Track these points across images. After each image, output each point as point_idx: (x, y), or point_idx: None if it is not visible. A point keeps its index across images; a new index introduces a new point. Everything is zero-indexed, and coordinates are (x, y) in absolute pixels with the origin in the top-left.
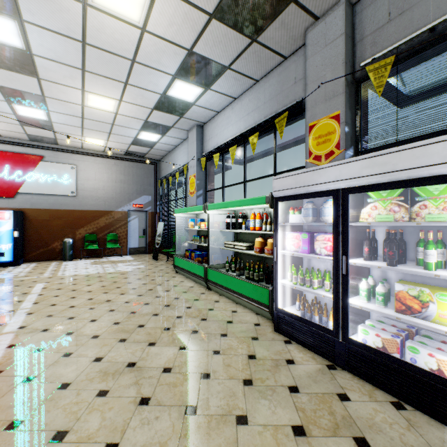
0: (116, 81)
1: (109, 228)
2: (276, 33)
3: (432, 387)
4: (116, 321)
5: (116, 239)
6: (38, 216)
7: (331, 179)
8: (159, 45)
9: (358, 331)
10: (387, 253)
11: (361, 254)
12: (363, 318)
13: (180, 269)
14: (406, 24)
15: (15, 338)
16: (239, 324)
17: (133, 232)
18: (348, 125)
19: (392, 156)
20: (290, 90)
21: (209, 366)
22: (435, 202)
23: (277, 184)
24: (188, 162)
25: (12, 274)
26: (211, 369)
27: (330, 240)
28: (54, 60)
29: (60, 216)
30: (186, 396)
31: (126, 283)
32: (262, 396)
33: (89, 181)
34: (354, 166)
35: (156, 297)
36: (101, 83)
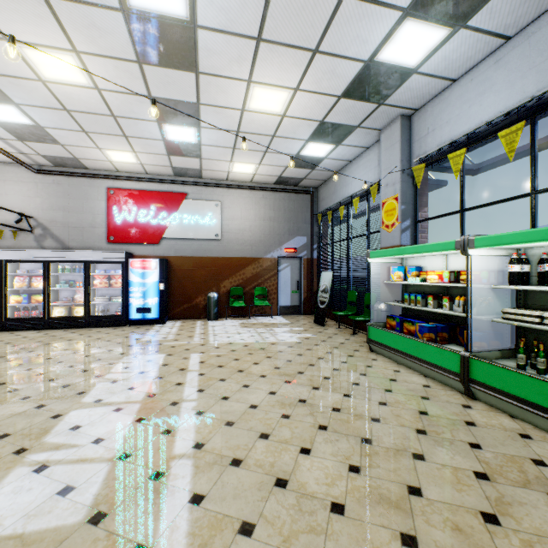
0: (300, 50)
1: (256, 280)
2: None
3: None
4: (349, 462)
5: (265, 294)
6: (181, 266)
7: None
8: None
9: None
10: None
11: None
12: None
13: (384, 347)
14: None
15: (195, 474)
16: None
17: (283, 286)
18: None
19: None
20: None
21: None
22: None
23: None
24: (381, 178)
25: (160, 336)
26: None
27: None
28: (223, 30)
29: (203, 265)
30: None
31: (307, 366)
32: None
33: (233, 220)
34: None
35: (381, 405)
36: (277, 60)
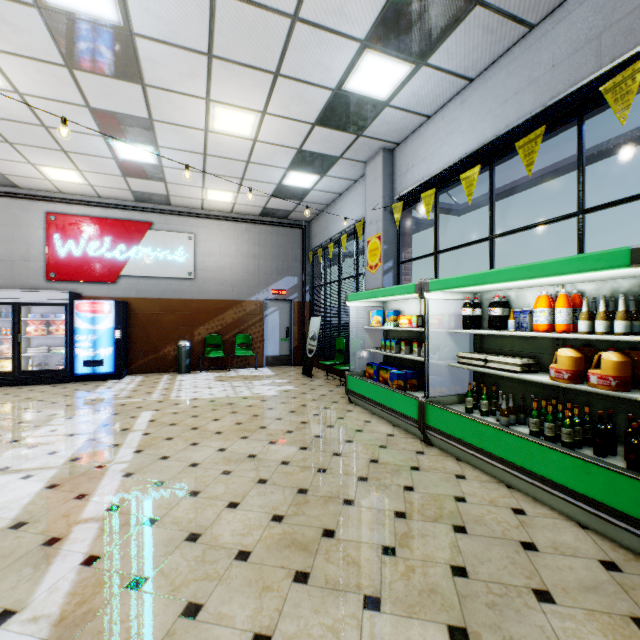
0: (260, 71)
1: (238, 326)
2: None
3: None
4: (275, 512)
5: (249, 342)
6: (145, 309)
7: None
8: None
9: None
10: None
11: None
12: None
13: (360, 397)
14: None
15: (98, 537)
16: (560, 558)
17: (271, 333)
18: None
19: None
20: None
21: None
22: None
23: None
24: (366, 215)
25: (111, 393)
26: None
27: None
28: (166, 41)
29: (173, 309)
30: None
31: (274, 420)
32: None
33: (211, 256)
34: None
35: (335, 456)
36: (236, 80)
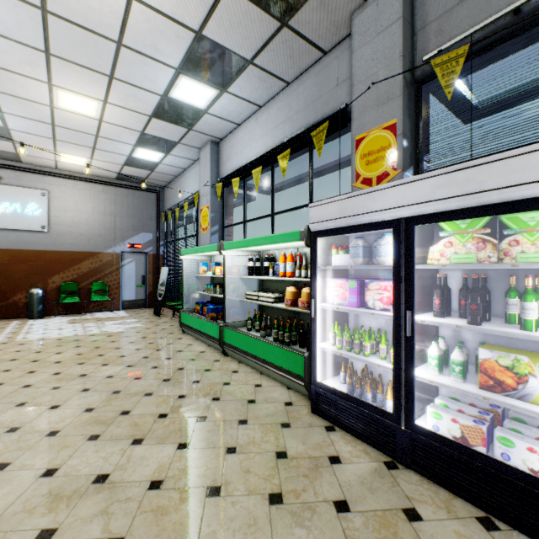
0: (96, 72)
1: (95, 275)
2: (314, 15)
3: (536, 497)
4: (89, 407)
5: (105, 289)
6: None
7: (390, 204)
8: (155, 21)
9: (427, 414)
10: (469, 307)
11: (428, 308)
12: (430, 393)
13: (188, 328)
14: (482, 5)
15: None
16: (265, 404)
17: (128, 281)
18: (406, 138)
19: (478, 170)
20: (331, 95)
21: (219, 474)
22: (531, 236)
23: (316, 214)
24: (200, 189)
25: None
26: (222, 480)
27: (387, 289)
28: (2, 34)
29: (25, 259)
30: (181, 530)
31: (113, 349)
32: (297, 521)
33: (66, 212)
34: (423, 186)
35: (153, 368)
36: (75, 74)
